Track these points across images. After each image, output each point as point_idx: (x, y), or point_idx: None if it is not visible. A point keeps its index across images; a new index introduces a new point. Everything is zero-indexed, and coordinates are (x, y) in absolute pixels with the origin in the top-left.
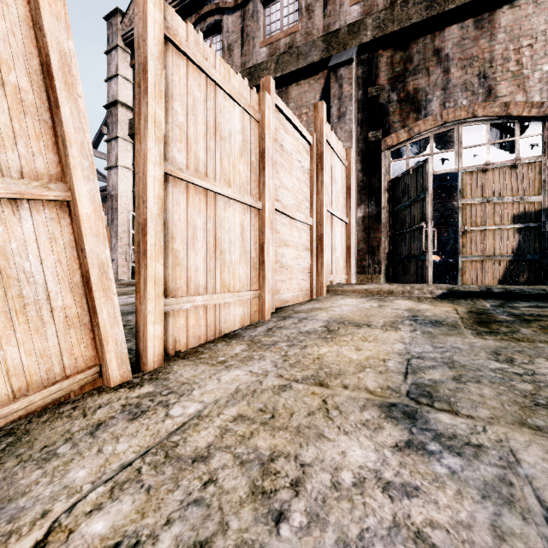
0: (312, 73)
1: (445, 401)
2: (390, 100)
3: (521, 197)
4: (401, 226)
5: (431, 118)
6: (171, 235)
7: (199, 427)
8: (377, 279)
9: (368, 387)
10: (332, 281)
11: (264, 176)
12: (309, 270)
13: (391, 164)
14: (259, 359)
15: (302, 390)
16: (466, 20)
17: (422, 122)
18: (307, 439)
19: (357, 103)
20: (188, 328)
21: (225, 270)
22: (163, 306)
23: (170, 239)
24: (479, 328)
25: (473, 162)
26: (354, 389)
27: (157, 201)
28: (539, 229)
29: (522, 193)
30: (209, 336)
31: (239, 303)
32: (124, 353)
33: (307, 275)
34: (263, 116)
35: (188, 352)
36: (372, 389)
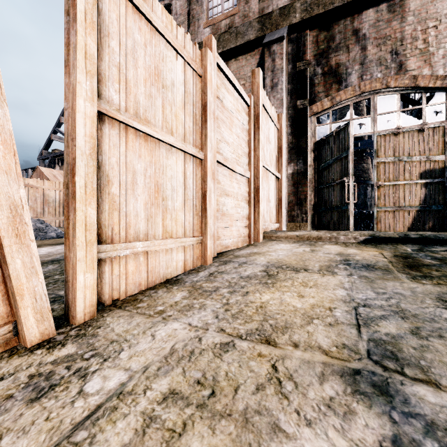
0: (249, 50)
1: (416, 365)
2: (316, 73)
3: (427, 156)
4: (325, 181)
5: (350, 89)
6: (108, 179)
7: (117, 414)
8: (304, 227)
9: (321, 345)
10: (267, 228)
11: (206, 128)
12: (247, 218)
13: (316, 128)
14: (199, 308)
15: (247, 351)
16: (380, 5)
17: (343, 92)
18: (259, 436)
19: (287, 75)
20: (127, 275)
21: (167, 216)
22: (95, 253)
23: (106, 182)
24: (411, 272)
25: (387, 126)
26: (305, 348)
27: (88, 140)
28: (443, 183)
29: (428, 153)
30: (150, 283)
31: (181, 249)
32: (45, 307)
33: (246, 222)
34: (205, 71)
35: (127, 300)
36: (327, 347)
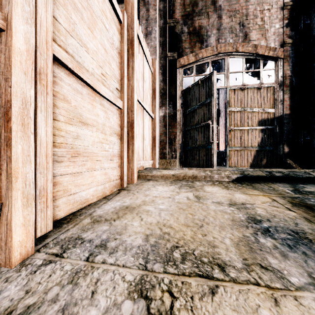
0: None
1: None
2: (183, 31)
3: (263, 109)
4: (191, 124)
5: (210, 48)
6: None
7: None
8: (174, 163)
9: None
10: (142, 166)
11: None
12: (119, 156)
13: (183, 79)
14: None
15: None
16: None
17: (204, 50)
18: None
19: (159, 29)
20: None
21: None
22: None
23: None
24: None
25: (236, 83)
26: None
27: None
28: (273, 130)
29: (264, 106)
30: None
31: None
32: None
33: (117, 162)
34: None
35: None
36: None
